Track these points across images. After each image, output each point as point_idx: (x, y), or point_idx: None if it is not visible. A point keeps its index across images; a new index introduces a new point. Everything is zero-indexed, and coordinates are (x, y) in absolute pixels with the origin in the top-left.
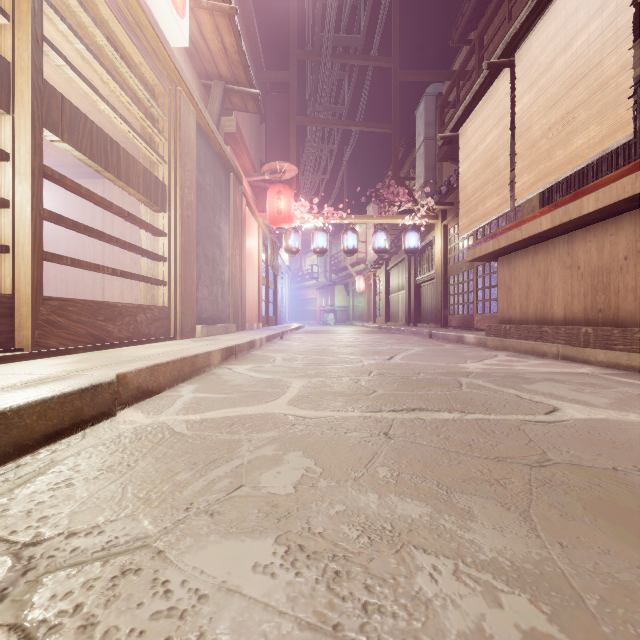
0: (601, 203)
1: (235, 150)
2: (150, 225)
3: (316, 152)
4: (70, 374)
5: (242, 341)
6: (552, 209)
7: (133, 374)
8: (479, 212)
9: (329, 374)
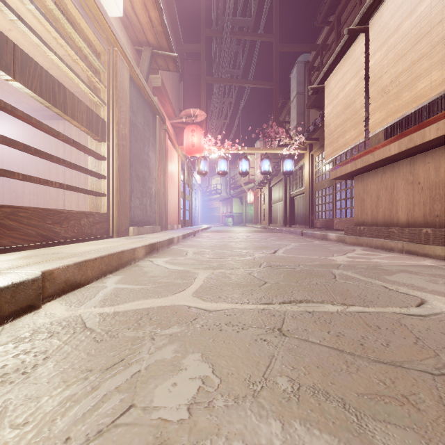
0: (441, 132)
1: (161, 100)
2: (92, 151)
3: (219, 104)
4: (0, 272)
5: (163, 239)
6: (399, 138)
7: (60, 270)
8: (340, 143)
9: (228, 266)
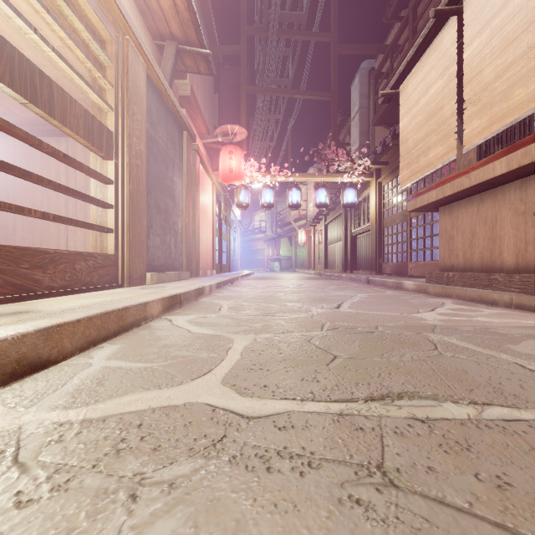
0: None
1: (190, 113)
2: (92, 170)
3: (264, 122)
4: None
5: (189, 289)
6: (508, 152)
7: (8, 343)
8: (421, 163)
9: (277, 328)
